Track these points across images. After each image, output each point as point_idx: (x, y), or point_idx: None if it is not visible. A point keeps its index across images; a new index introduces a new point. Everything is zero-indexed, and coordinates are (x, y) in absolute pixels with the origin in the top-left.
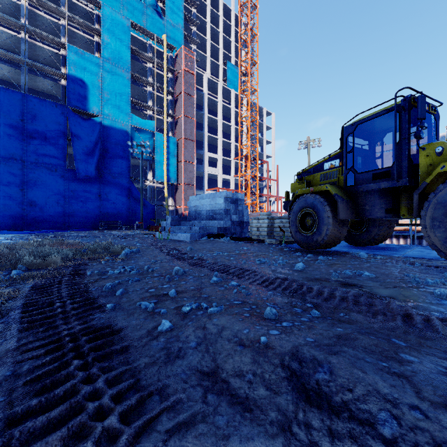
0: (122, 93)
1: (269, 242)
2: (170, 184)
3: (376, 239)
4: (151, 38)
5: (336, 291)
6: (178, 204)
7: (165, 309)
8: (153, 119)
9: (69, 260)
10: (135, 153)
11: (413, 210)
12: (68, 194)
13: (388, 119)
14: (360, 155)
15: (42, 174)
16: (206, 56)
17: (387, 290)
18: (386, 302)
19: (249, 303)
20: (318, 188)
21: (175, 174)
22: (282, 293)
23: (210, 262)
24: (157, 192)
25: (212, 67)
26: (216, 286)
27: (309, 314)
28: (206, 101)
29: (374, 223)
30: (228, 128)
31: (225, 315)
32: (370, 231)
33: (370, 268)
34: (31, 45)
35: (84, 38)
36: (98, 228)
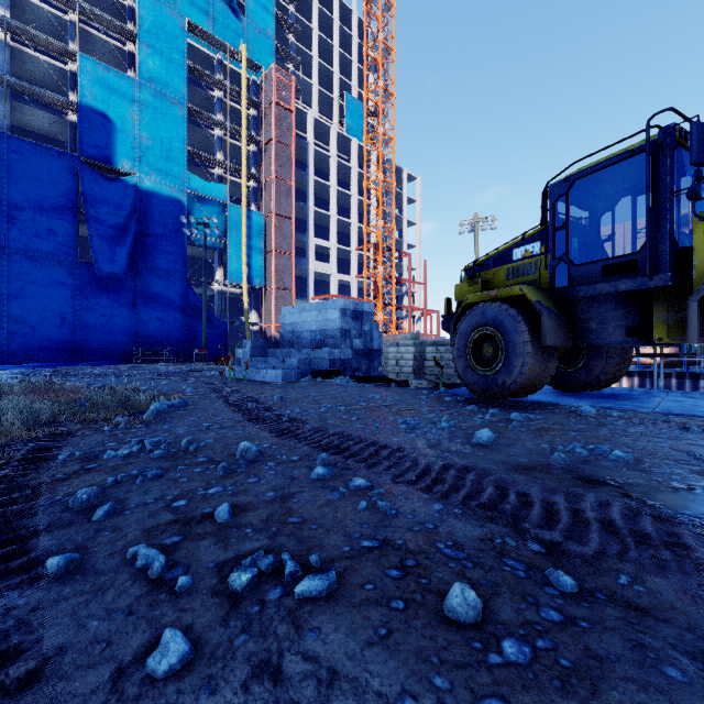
0: (173, 137)
1: (416, 384)
2: (252, 289)
3: (602, 381)
4: (222, 49)
5: (581, 504)
6: (266, 322)
7: (188, 576)
8: (224, 183)
9: (42, 424)
10: (195, 237)
11: (688, 330)
12: (81, 304)
13: (629, 170)
14: (576, 235)
15: (34, 270)
16: (311, 83)
17: (681, 497)
18: (700, 532)
19: (398, 547)
20: (505, 291)
21: (261, 272)
22: (465, 509)
23: (314, 426)
24: (232, 301)
25: (322, 101)
26: (321, 490)
27: (549, 584)
28: (311, 155)
29: (599, 353)
30: (347, 200)
31: (339, 609)
32: (591, 367)
33: (614, 438)
34: (16, 52)
35: (109, 44)
36: (132, 360)
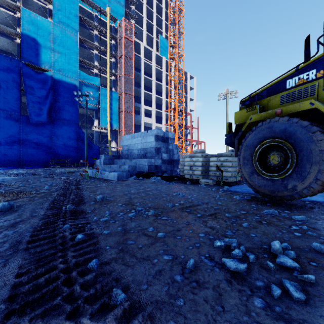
0: (71, 52)
1: (204, 182)
2: (113, 130)
3: None
4: (97, 9)
5: None
6: (119, 146)
7: None
8: (99, 77)
9: None
10: (83, 103)
11: None
12: (22, 136)
13: None
14: None
15: None
16: (143, 30)
17: None
18: None
19: None
20: (292, 107)
21: (117, 121)
22: None
23: (104, 259)
24: (103, 136)
25: (148, 39)
26: None
27: None
28: (142, 65)
29: None
30: (160, 87)
31: None
32: None
33: None
34: None
35: (38, 5)
36: (50, 166)
